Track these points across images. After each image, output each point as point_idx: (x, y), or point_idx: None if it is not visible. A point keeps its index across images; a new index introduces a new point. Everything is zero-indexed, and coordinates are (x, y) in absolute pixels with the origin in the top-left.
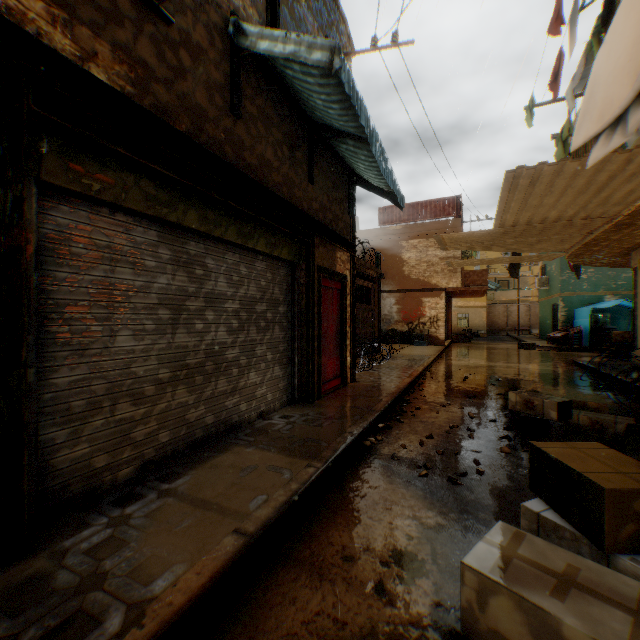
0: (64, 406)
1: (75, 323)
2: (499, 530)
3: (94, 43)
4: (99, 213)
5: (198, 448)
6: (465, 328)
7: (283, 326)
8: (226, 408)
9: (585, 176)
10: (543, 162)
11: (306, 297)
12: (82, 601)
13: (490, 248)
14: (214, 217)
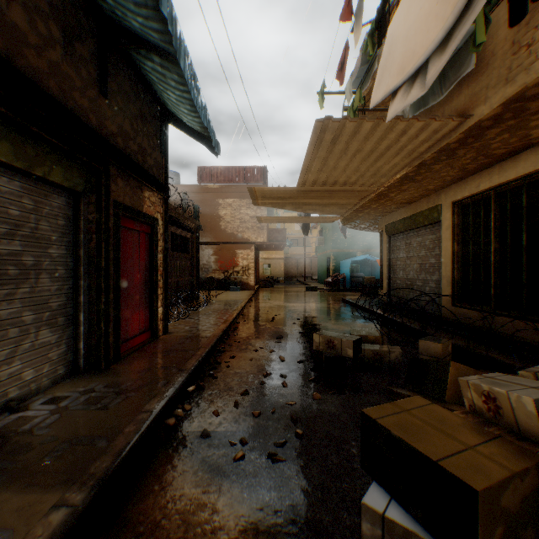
0: None
1: None
2: None
3: None
4: None
5: None
6: (269, 275)
7: (59, 274)
8: None
9: (373, 141)
10: (347, 117)
11: (97, 238)
12: None
13: (292, 207)
14: None
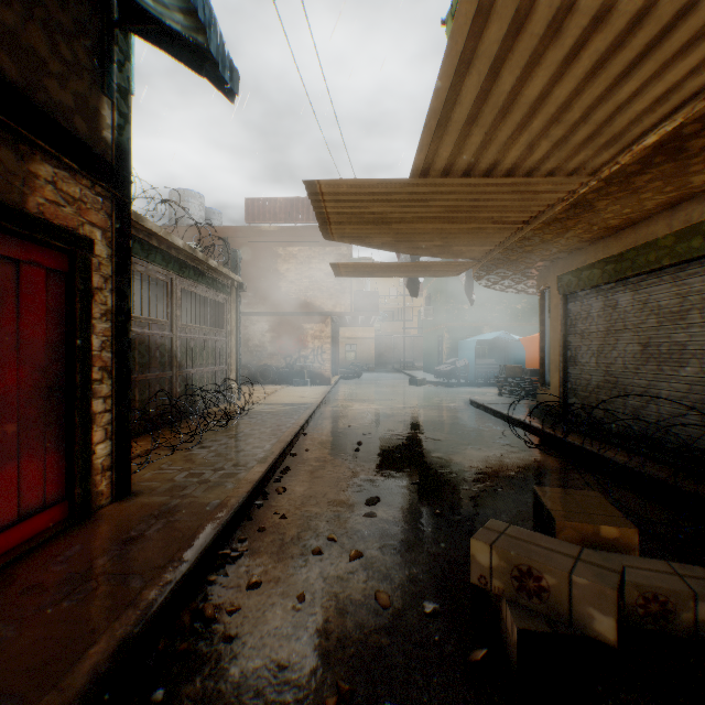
0: None
1: None
2: None
3: None
4: None
5: None
6: (353, 361)
7: None
8: None
9: None
10: None
11: None
12: None
13: (394, 241)
14: None
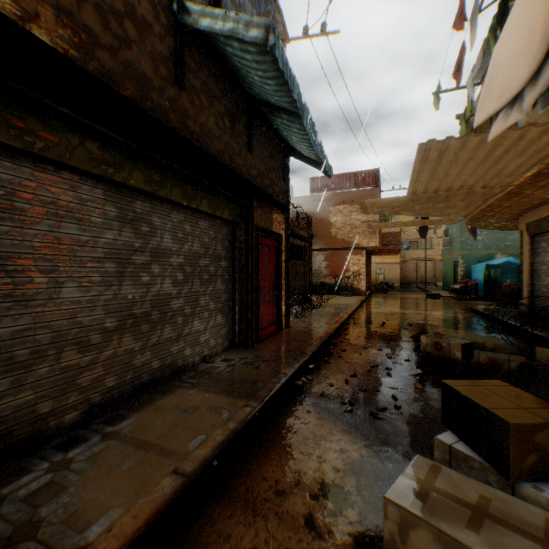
0: (7, 355)
1: (19, 275)
2: (417, 464)
3: (36, 5)
4: (44, 170)
5: (144, 391)
6: (382, 281)
7: (225, 279)
8: (171, 353)
9: (485, 150)
10: (450, 136)
11: (245, 253)
12: None
13: (404, 212)
14: (159, 178)
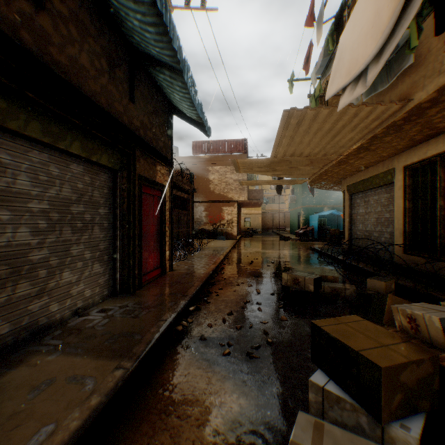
0: None
1: None
2: (301, 425)
3: None
4: None
5: None
6: (249, 227)
7: (104, 226)
8: (30, 312)
9: (330, 123)
10: (308, 107)
11: (127, 201)
12: None
13: (267, 173)
14: (8, 106)
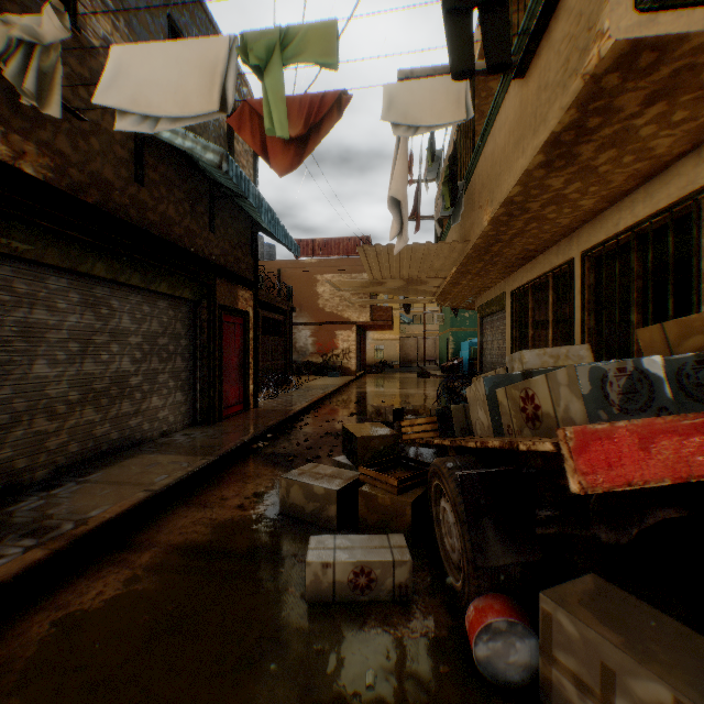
0: None
1: (2, 354)
2: (308, 465)
3: (25, 144)
4: (21, 267)
5: (105, 458)
6: (381, 360)
7: (185, 357)
8: (130, 427)
9: (409, 254)
10: (379, 244)
11: (208, 332)
12: (42, 524)
13: (377, 292)
14: (120, 267)
